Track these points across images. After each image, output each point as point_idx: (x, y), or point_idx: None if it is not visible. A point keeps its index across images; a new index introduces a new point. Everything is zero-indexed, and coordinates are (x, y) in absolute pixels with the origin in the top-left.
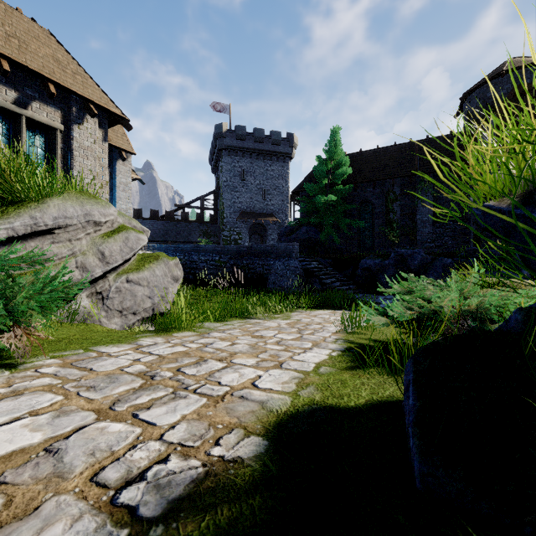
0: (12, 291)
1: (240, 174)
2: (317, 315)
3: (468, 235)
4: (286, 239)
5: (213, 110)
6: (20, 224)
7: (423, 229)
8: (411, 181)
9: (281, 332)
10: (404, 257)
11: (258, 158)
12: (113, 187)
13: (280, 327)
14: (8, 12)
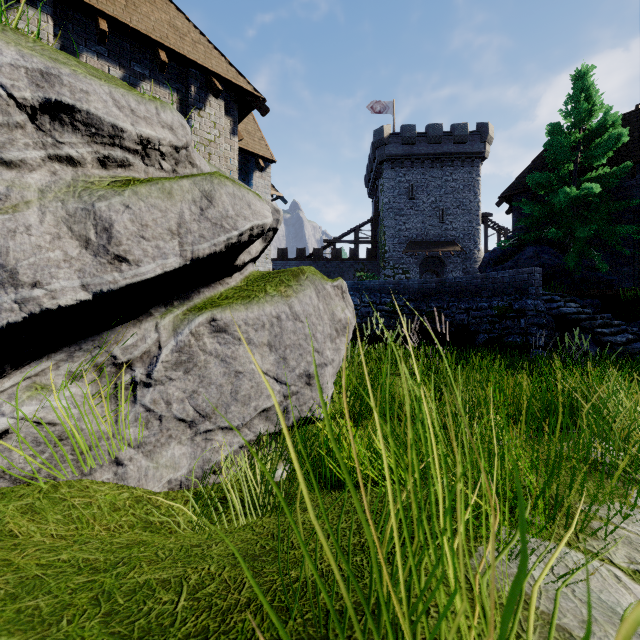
0: None
1: (408, 191)
2: None
3: None
4: (496, 270)
5: (371, 112)
6: None
7: None
8: None
9: None
10: None
11: (433, 166)
12: None
13: None
14: None
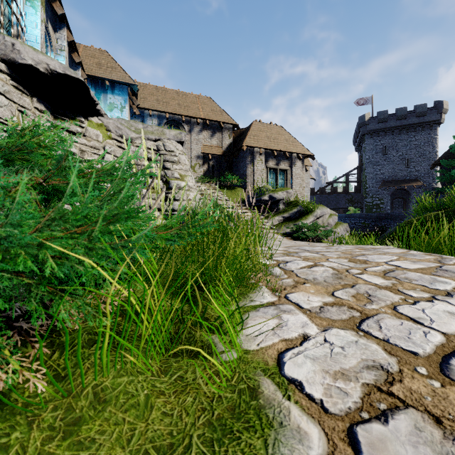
0: (327, 231)
1: (382, 150)
2: None
3: None
4: None
5: (357, 105)
6: (315, 217)
7: None
8: None
9: None
10: None
11: (400, 133)
12: None
13: None
14: (270, 127)
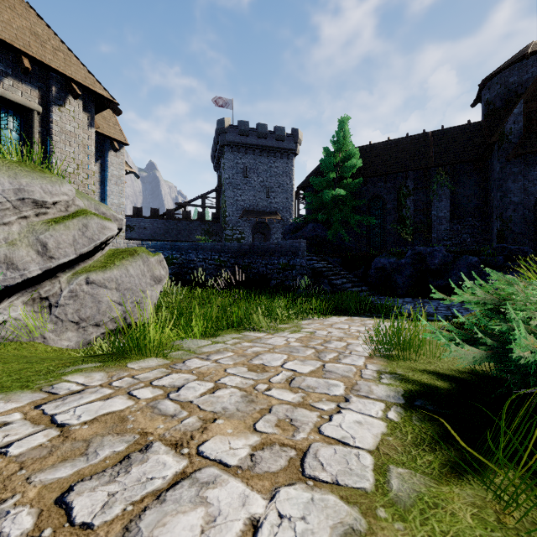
0: None
1: (243, 171)
2: (333, 324)
3: (489, 232)
4: (291, 237)
5: (215, 105)
6: None
7: (439, 225)
8: (426, 174)
9: (292, 358)
10: (423, 255)
11: (261, 155)
12: (104, 180)
13: (289, 347)
14: None
